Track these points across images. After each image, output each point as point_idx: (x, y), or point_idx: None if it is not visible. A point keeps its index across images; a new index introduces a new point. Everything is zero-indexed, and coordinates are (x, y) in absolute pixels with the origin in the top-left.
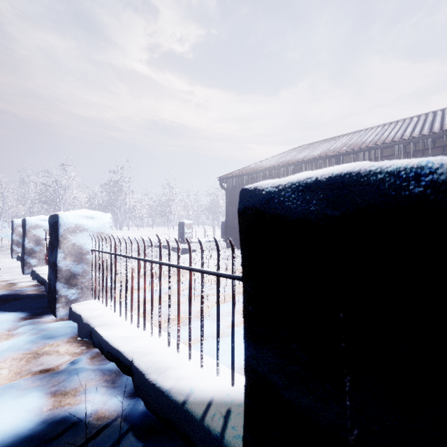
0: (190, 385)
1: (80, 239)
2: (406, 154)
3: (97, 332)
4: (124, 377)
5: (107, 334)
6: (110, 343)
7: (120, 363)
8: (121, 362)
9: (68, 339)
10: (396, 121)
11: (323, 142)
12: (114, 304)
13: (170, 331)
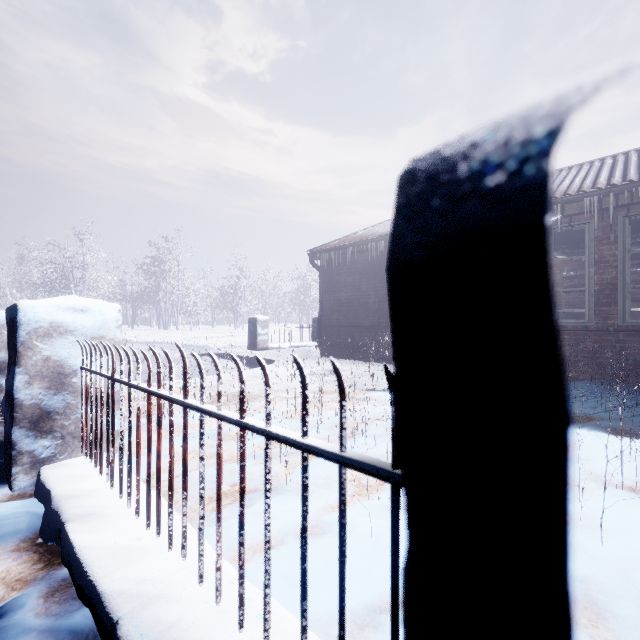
0: None
1: (60, 348)
2: (601, 213)
3: (67, 535)
4: None
5: (84, 541)
6: (84, 566)
7: (97, 618)
8: (98, 616)
9: (17, 545)
10: (578, 164)
11: None
12: (111, 472)
13: (202, 551)
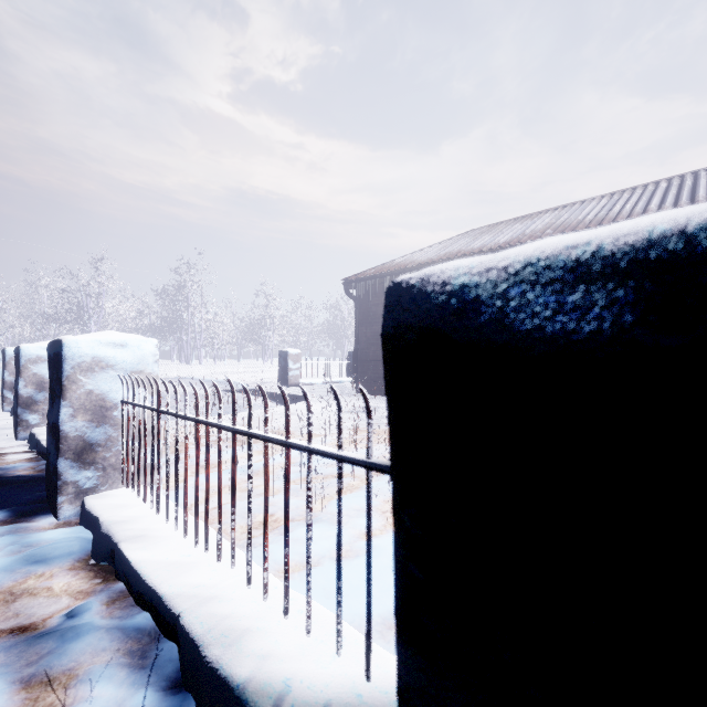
0: (285, 673)
1: (102, 382)
2: None
3: (122, 552)
4: (164, 645)
5: (139, 557)
6: (142, 576)
7: (158, 617)
8: (159, 614)
9: (73, 564)
10: (632, 187)
11: (513, 222)
12: (157, 499)
13: (250, 557)
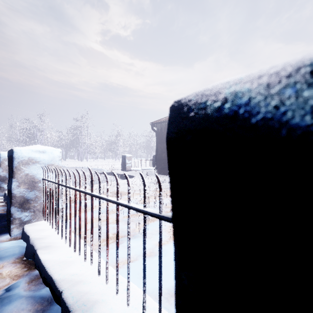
0: None
1: (33, 170)
2: None
3: (38, 255)
4: (54, 307)
5: (45, 258)
6: (46, 268)
7: (52, 291)
8: (53, 290)
9: (14, 260)
10: None
11: None
12: (57, 227)
13: (100, 261)
